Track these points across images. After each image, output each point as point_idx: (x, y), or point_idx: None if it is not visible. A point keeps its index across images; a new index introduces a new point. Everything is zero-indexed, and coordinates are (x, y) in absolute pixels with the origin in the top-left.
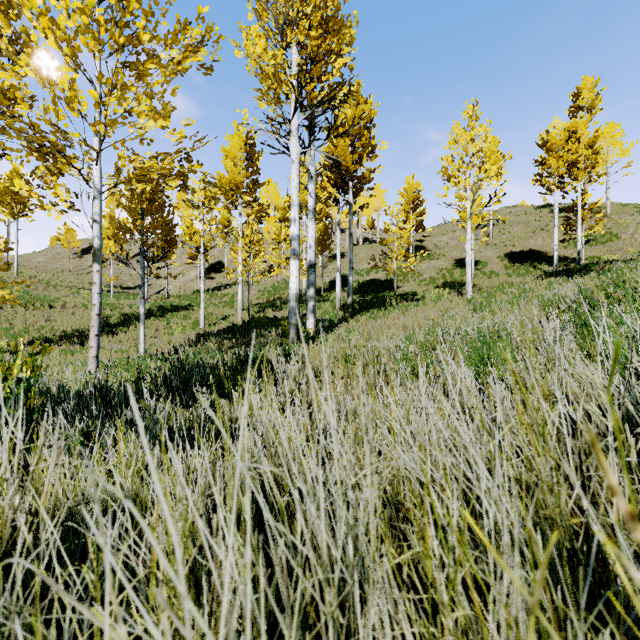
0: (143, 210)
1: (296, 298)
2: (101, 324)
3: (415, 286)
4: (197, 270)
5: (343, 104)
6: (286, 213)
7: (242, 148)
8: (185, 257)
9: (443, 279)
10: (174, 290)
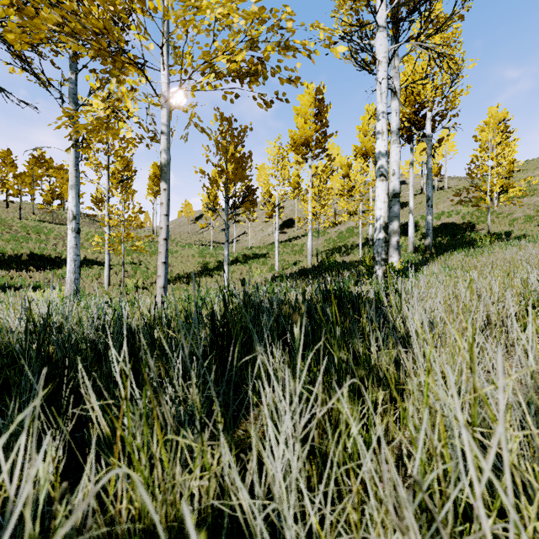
0: (226, 161)
1: (384, 227)
2: (202, 269)
3: (505, 226)
4: (273, 227)
5: None
6: (349, 169)
7: (311, 104)
8: (264, 217)
9: None
10: (255, 243)
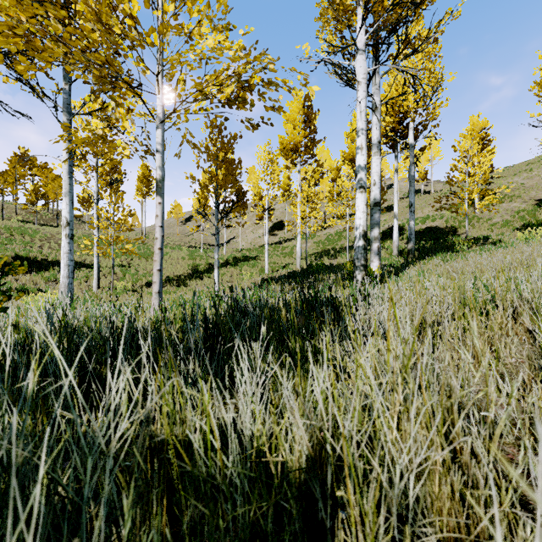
0: (216, 168)
1: (363, 235)
2: (192, 271)
3: (484, 231)
4: (263, 229)
5: (418, 10)
6: (338, 173)
7: (300, 111)
8: (254, 219)
9: (522, 221)
10: (246, 245)
